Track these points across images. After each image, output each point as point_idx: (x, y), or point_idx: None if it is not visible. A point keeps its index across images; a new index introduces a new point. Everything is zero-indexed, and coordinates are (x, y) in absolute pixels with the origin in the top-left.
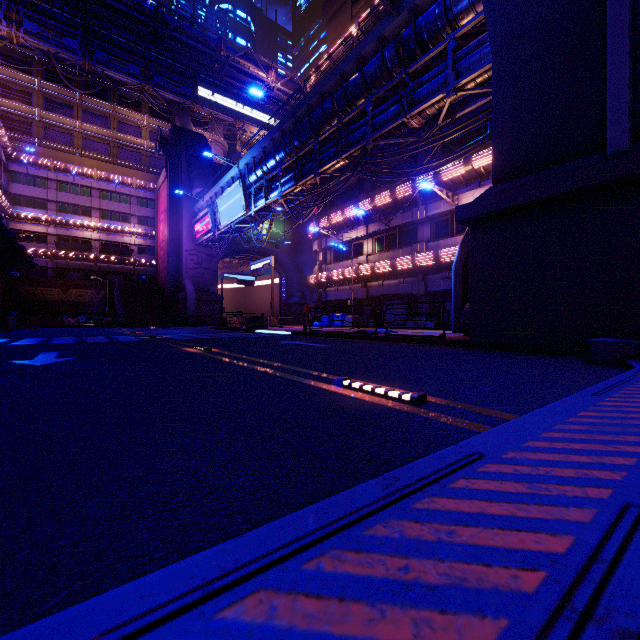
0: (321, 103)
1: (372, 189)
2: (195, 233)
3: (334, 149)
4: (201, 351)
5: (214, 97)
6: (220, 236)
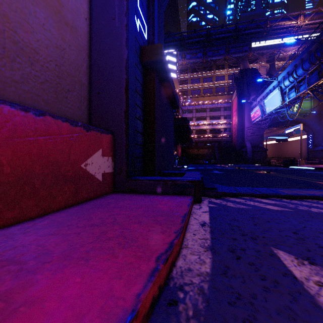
0: None
1: None
2: (251, 118)
3: None
4: (265, 173)
5: (260, 44)
6: (265, 118)
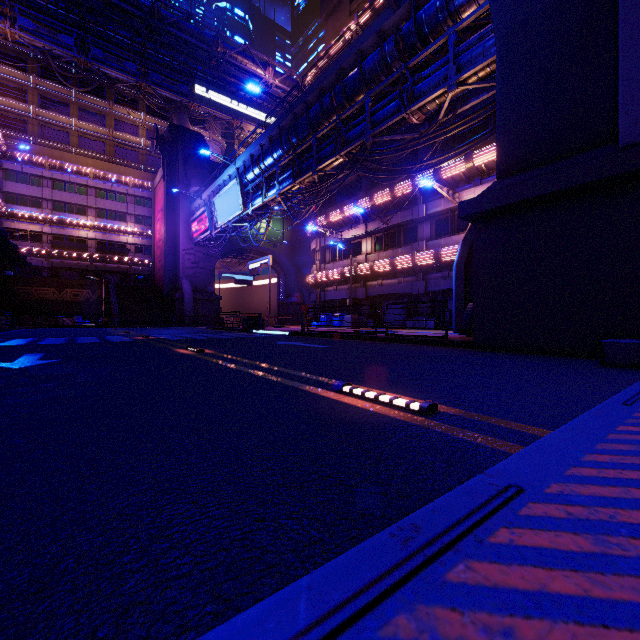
0: (319, 99)
1: (371, 187)
2: (192, 232)
3: (333, 146)
4: (193, 352)
5: (212, 95)
6: (217, 235)
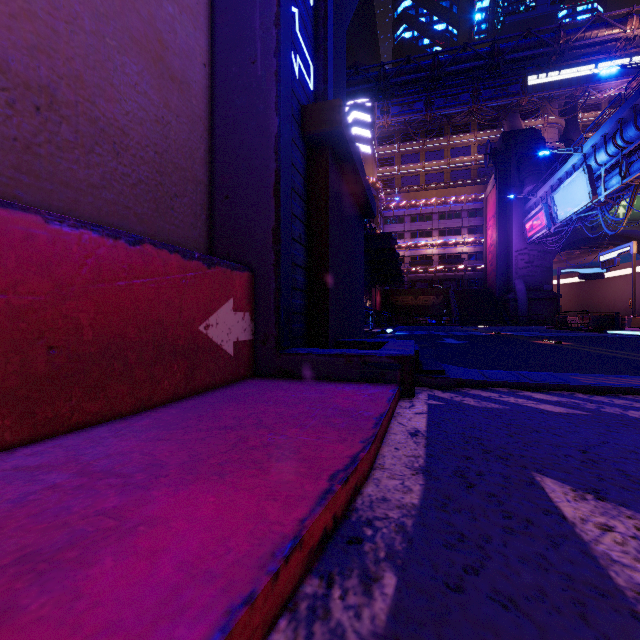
0: None
1: None
2: (526, 232)
3: None
4: (552, 343)
5: (546, 78)
6: (556, 230)
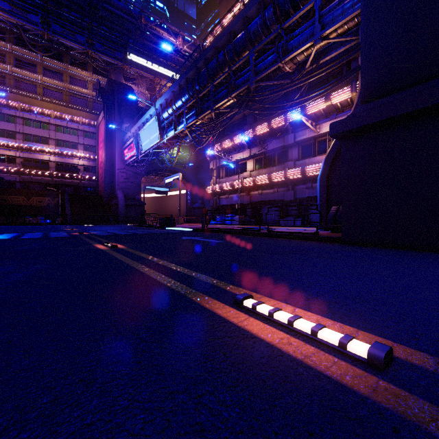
0: (215, 55)
1: (253, 122)
2: (124, 156)
3: (225, 90)
4: (107, 248)
5: (139, 60)
6: (142, 158)
